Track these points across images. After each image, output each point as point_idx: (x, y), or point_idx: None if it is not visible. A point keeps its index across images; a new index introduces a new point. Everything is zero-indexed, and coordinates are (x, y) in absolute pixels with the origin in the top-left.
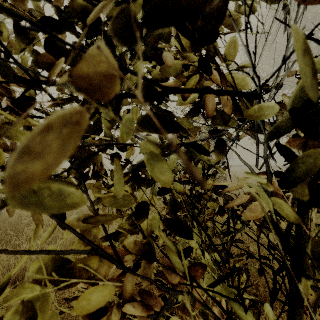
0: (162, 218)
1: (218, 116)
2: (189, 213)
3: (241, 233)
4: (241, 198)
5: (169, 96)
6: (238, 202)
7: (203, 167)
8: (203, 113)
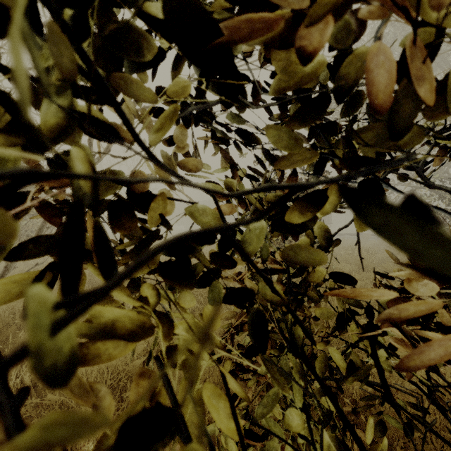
0: (227, 393)
1: (342, 141)
2: (282, 335)
3: (367, 355)
4: (447, 340)
5: (243, 92)
6: (440, 352)
7: (312, 243)
8: (308, 139)
